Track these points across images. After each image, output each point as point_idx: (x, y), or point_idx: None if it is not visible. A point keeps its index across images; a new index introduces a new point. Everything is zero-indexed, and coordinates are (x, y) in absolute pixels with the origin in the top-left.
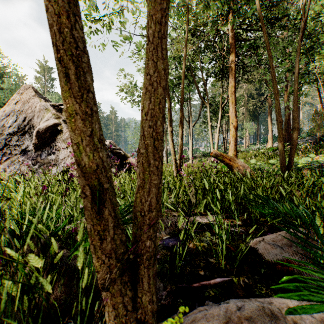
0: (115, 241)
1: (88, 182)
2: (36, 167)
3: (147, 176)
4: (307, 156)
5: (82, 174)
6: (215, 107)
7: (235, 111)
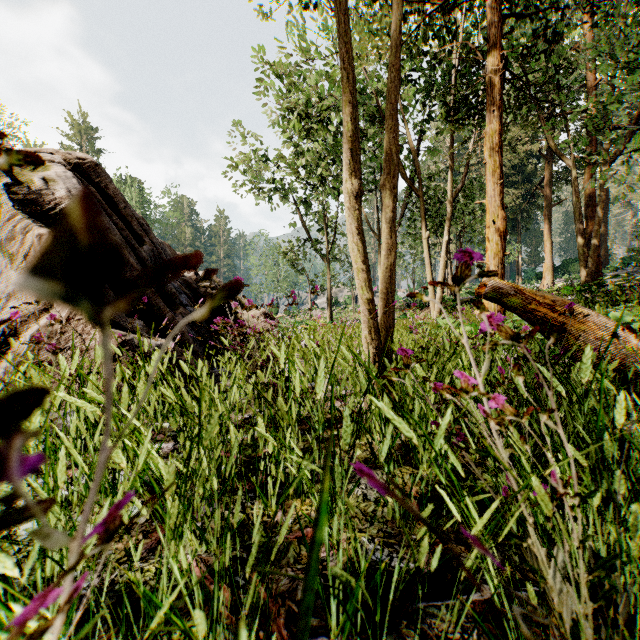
0: None
1: None
2: None
3: None
4: None
5: None
6: (436, 201)
7: (501, 192)
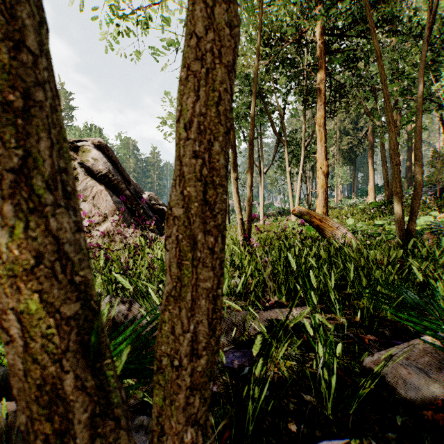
0: None
1: (9, 303)
2: None
3: (185, 273)
4: (425, 215)
5: None
6: (296, 146)
7: (325, 150)
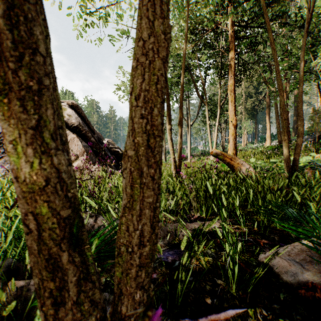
0: (80, 305)
1: (29, 209)
2: None
3: (135, 192)
4: (307, 155)
5: (20, 195)
6: (214, 106)
7: (235, 109)
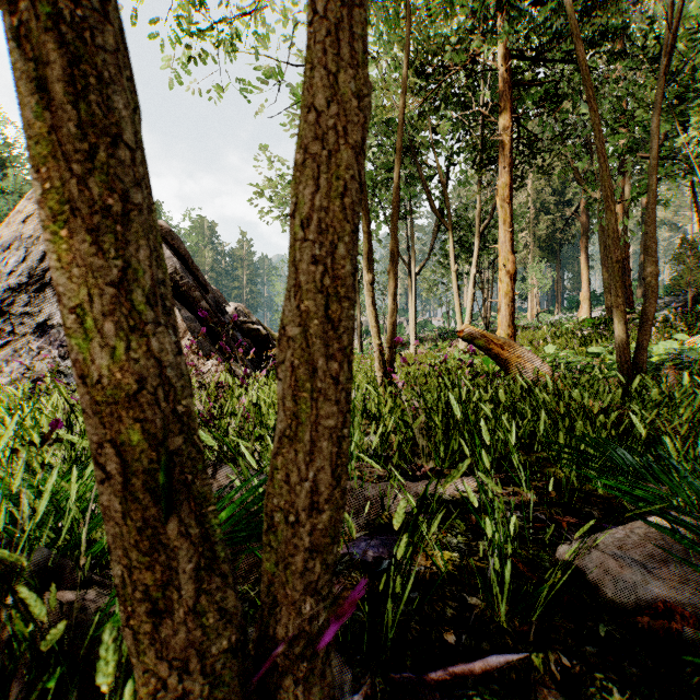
0: (200, 617)
1: (108, 434)
2: (69, 364)
3: (303, 407)
4: (668, 338)
5: (90, 409)
6: (467, 231)
7: (511, 238)
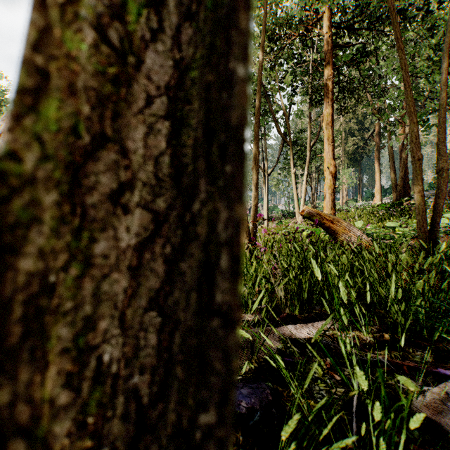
0: None
1: None
2: None
3: None
4: None
5: None
6: (301, 147)
7: (333, 150)
